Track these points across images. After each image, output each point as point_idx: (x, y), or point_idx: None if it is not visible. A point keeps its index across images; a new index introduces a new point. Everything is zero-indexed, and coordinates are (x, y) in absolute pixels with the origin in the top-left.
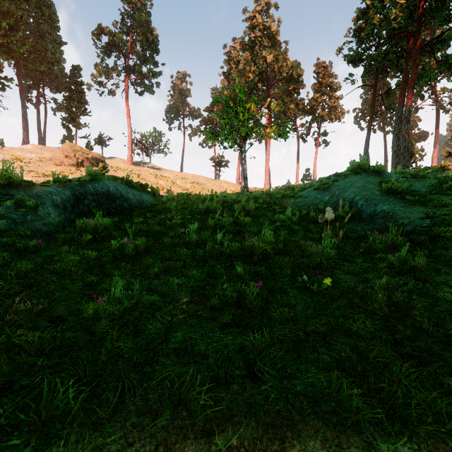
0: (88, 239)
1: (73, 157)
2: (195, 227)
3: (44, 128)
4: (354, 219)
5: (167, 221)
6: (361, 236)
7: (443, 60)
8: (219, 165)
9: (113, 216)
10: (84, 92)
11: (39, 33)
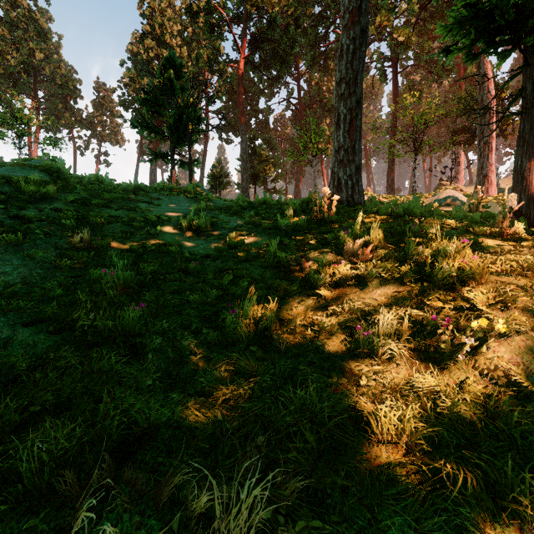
0: None
1: None
2: None
3: None
4: None
5: None
6: None
7: None
8: None
9: None
10: None
11: None
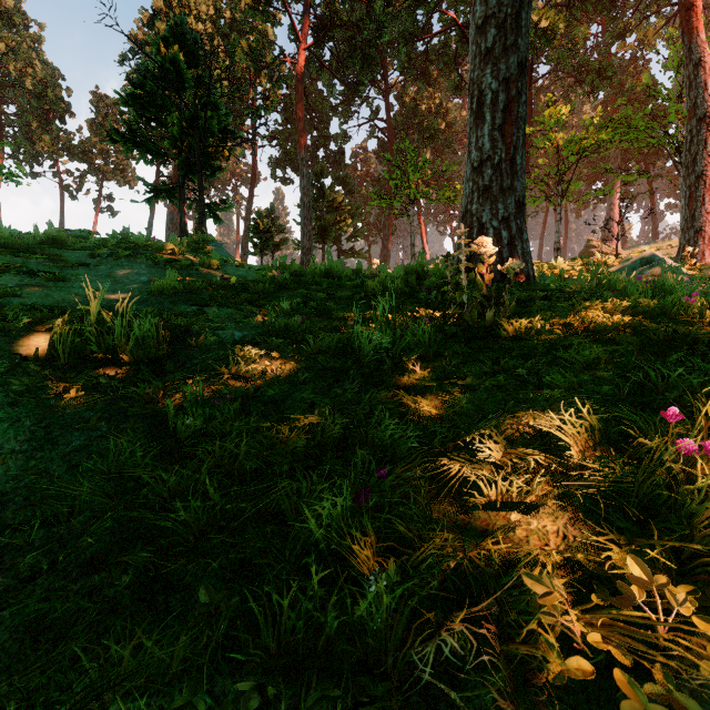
0: None
1: None
2: None
3: None
4: None
5: None
6: None
7: None
8: None
9: None
10: None
11: None
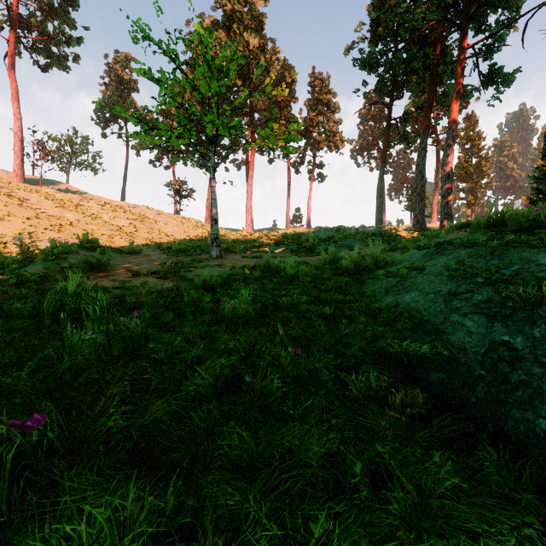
0: None
1: None
2: None
3: None
4: None
5: None
6: None
7: (490, 73)
8: (180, 195)
9: None
10: None
11: None
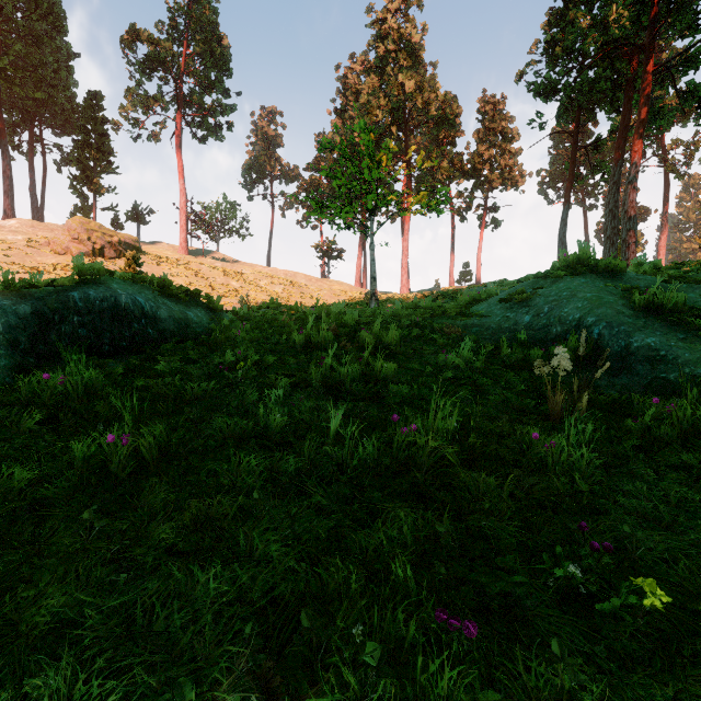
0: (39, 422)
1: (87, 240)
2: (280, 393)
3: (42, 193)
4: (587, 363)
5: (226, 371)
6: (612, 401)
7: (689, 91)
8: (329, 256)
9: (121, 356)
10: (108, 135)
11: (32, 37)
